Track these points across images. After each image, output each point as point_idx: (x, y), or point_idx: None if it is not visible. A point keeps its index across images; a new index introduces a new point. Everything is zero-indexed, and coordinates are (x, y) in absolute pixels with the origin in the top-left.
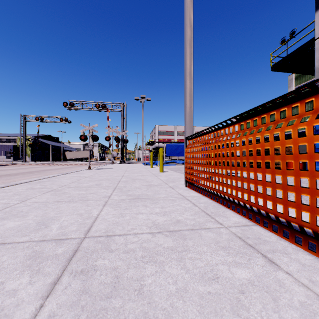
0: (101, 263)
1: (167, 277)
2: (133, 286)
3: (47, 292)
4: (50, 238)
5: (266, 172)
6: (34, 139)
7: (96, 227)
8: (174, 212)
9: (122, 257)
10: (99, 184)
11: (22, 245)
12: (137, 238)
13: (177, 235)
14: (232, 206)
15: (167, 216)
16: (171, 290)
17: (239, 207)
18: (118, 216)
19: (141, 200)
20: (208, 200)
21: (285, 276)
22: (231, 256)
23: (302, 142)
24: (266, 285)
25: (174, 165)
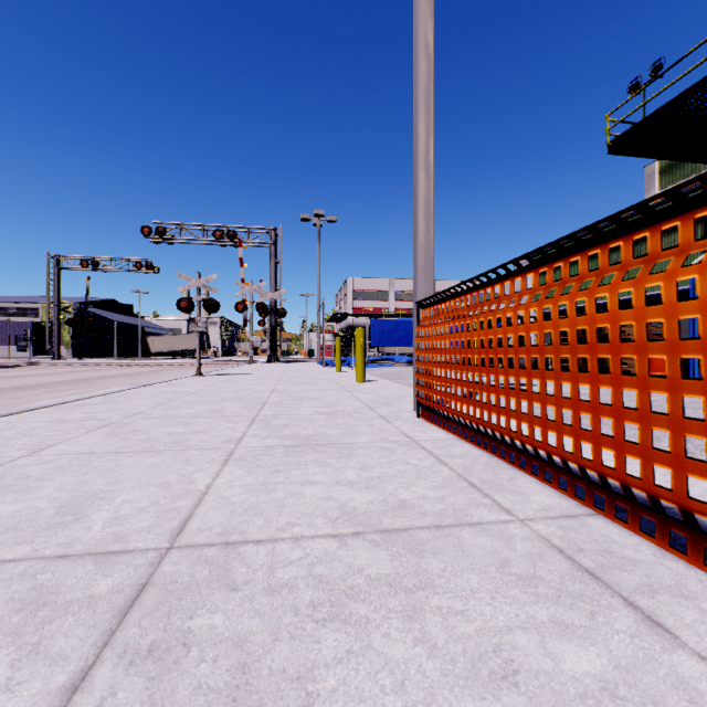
0: (204, 624)
1: (379, 671)
2: (285, 700)
3: None
4: (82, 550)
5: (624, 384)
6: (79, 309)
7: (201, 518)
8: (391, 479)
9: (261, 606)
10: (217, 410)
11: (10, 569)
12: (300, 550)
13: (402, 541)
14: (531, 466)
15: (376, 491)
16: None
17: (551, 468)
18: (256, 489)
19: (314, 448)
20: (471, 449)
21: (700, 669)
22: (544, 604)
23: None
24: (653, 697)
25: (389, 367)
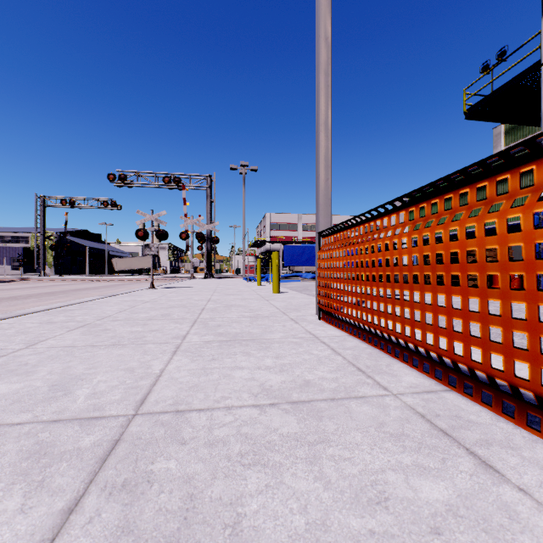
0: (162, 467)
1: (289, 499)
2: (222, 518)
3: (53, 531)
4: (70, 416)
5: (470, 293)
6: (59, 237)
7: (157, 393)
8: (299, 365)
9: (203, 455)
10: (167, 315)
11: (18, 430)
12: (231, 416)
13: (306, 409)
14: (403, 355)
15: (287, 373)
16: (296, 527)
17: (418, 356)
18: (198, 372)
19: (241, 343)
20: (359, 343)
21: (518, 497)
22: (409, 453)
23: (542, 238)
24: (483, 516)
25: (298, 282)
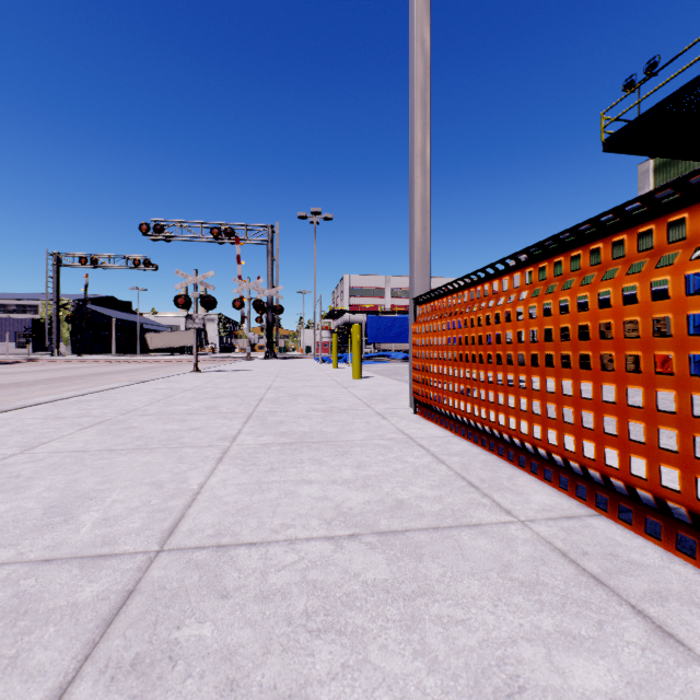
0: (192, 635)
1: (376, 688)
2: None
3: None
4: (69, 553)
5: (628, 381)
6: (77, 306)
7: (193, 519)
8: (388, 478)
9: (253, 615)
10: (213, 407)
11: None
12: (294, 554)
13: (399, 544)
14: (530, 464)
15: (372, 490)
16: None
17: (551, 466)
18: (250, 488)
19: (310, 446)
20: (468, 446)
21: None
22: (549, 613)
23: None
24: None
25: (385, 363)
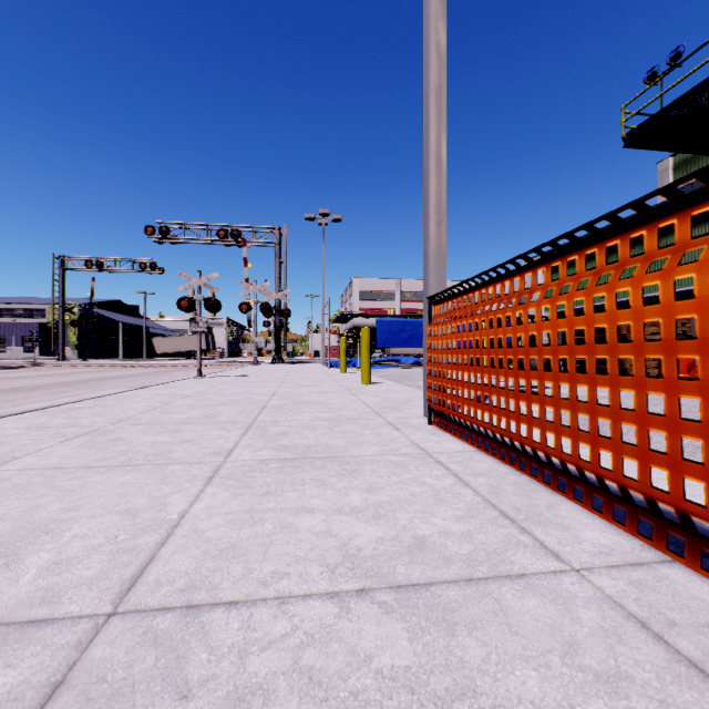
0: None
1: None
2: None
3: None
4: None
5: None
6: (83, 310)
7: (163, 564)
8: (404, 505)
9: None
10: (212, 416)
11: None
12: (286, 621)
13: (423, 605)
14: (573, 489)
15: (386, 522)
16: None
17: (602, 494)
18: (240, 519)
19: (313, 463)
20: (494, 464)
21: None
22: None
23: None
24: None
25: (395, 368)
